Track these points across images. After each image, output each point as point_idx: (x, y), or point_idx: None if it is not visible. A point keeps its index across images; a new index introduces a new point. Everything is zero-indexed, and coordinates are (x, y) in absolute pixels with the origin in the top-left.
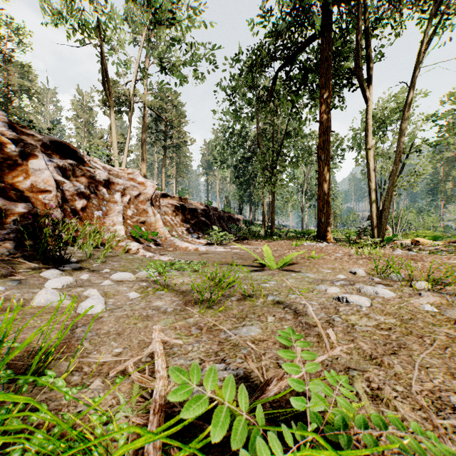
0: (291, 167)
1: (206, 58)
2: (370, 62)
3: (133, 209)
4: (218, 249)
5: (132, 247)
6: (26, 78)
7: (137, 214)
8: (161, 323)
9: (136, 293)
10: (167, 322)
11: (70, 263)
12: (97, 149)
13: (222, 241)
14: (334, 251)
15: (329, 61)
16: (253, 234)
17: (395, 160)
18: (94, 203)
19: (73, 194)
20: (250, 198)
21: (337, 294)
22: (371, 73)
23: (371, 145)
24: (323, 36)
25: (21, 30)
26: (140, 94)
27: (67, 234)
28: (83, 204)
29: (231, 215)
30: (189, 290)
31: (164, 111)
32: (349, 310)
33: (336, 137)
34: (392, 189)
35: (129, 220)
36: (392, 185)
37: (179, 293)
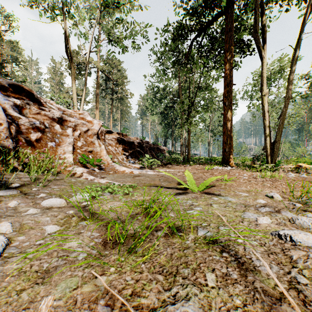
0: (202, 112)
1: (140, 33)
2: (264, 29)
3: (82, 141)
4: (148, 172)
5: (77, 171)
6: (16, 52)
7: (85, 145)
8: (58, 289)
9: (54, 227)
10: (68, 286)
11: (10, 188)
12: (59, 97)
13: (152, 165)
14: (240, 174)
15: (231, 32)
16: (174, 160)
17: (285, 104)
18: (48, 136)
19: (28, 128)
20: (172, 135)
21: (271, 226)
22: (266, 37)
23: (266, 92)
24: (227, 13)
25: (11, 17)
26: (94, 61)
27: (13, 161)
28: (37, 136)
29: (158, 147)
30: (115, 219)
31: (111, 74)
32: (305, 258)
33: (233, 91)
34: (282, 126)
35: (78, 150)
36: (282, 123)
37: (103, 224)
